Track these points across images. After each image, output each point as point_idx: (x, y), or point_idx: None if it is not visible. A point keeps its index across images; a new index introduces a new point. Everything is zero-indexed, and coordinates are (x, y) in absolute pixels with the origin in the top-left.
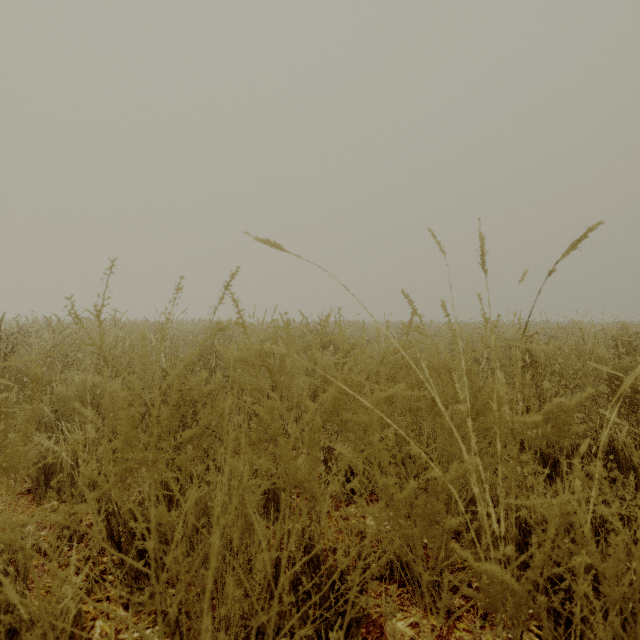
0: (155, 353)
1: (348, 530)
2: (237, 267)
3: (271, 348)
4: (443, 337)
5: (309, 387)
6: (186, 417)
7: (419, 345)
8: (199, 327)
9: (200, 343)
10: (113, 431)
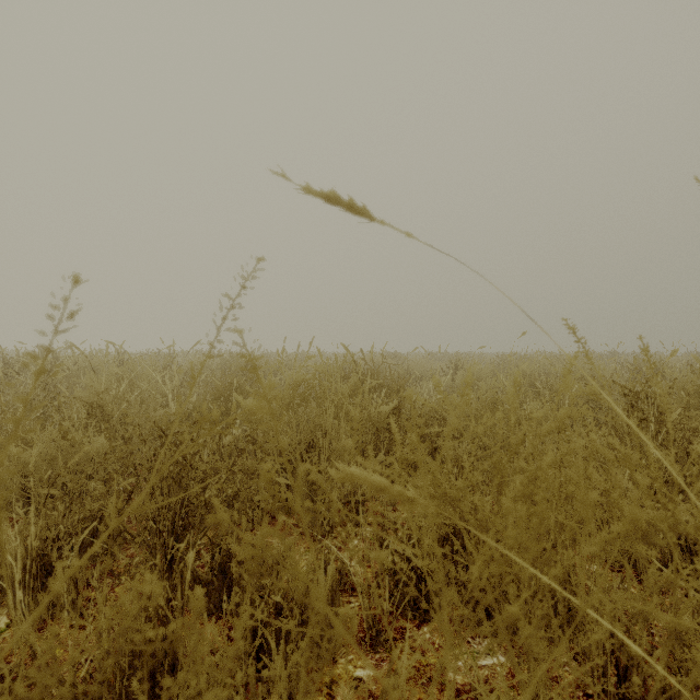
0: (160, 396)
1: (434, 695)
2: (256, 259)
3: (346, 473)
4: (526, 378)
5: (356, 445)
6: (190, 494)
7: (479, 383)
8: (218, 360)
9: (216, 383)
10: (90, 513)
